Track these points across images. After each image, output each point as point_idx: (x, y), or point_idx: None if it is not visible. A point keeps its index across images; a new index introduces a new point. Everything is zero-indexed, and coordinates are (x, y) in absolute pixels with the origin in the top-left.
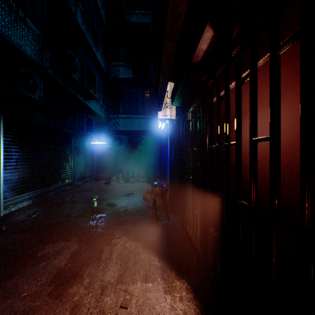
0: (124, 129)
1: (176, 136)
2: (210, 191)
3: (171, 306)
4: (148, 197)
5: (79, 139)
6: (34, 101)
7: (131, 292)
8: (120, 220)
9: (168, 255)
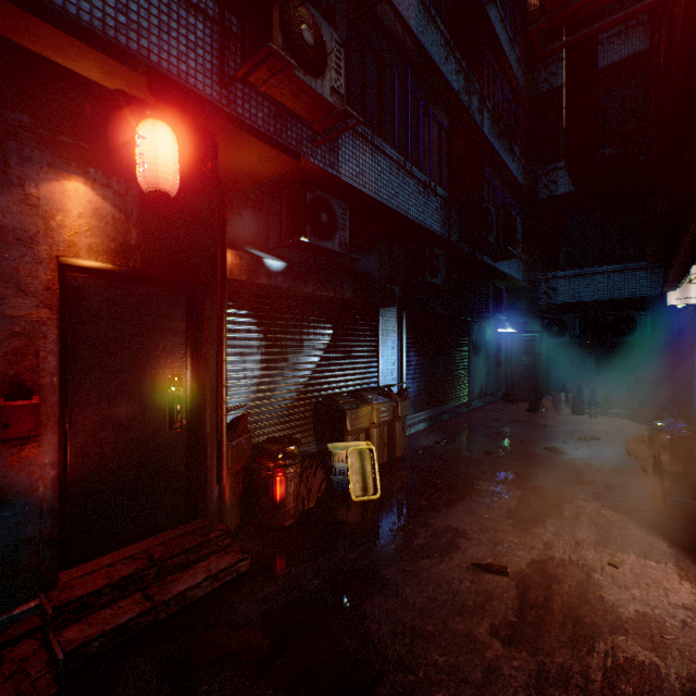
0: (570, 301)
1: None
2: None
3: (690, 592)
4: (638, 451)
5: (478, 326)
6: (434, 286)
7: (619, 558)
8: (580, 478)
9: (688, 546)
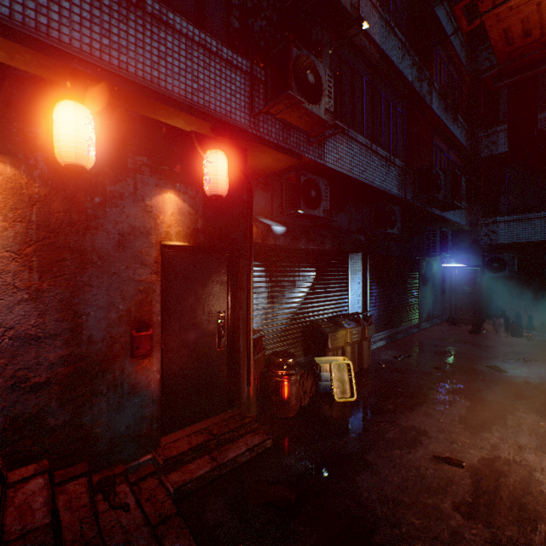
0: (509, 241)
1: None
2: None
3: None
4: None
5: (426, 262)
6: (392, 234)
7: None
8: (520, 394)
9: None
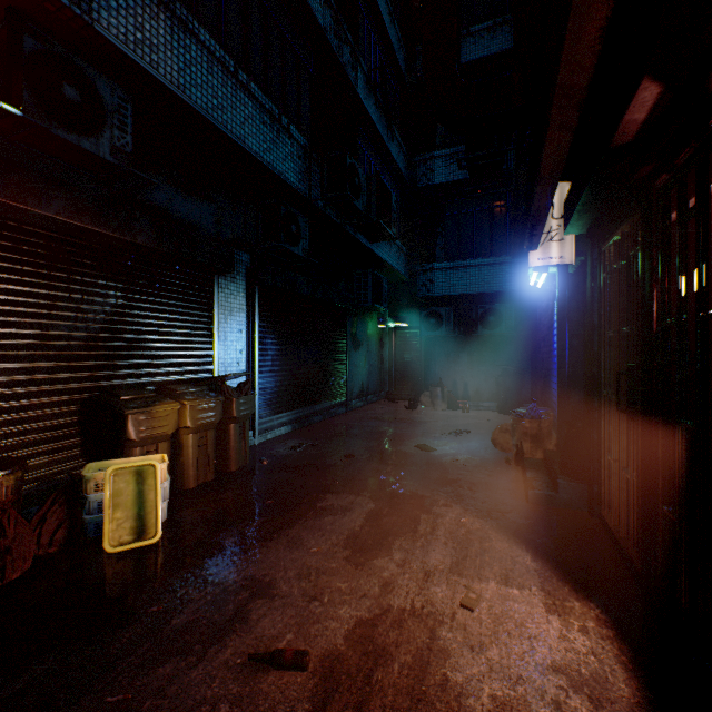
0: (446, 293)
1: (575, 302)
2: (663, 423)
3: (561, 634)
4: (503, 441)
5: (359, 318)
6: (296, 258)
7: (477, 591)
8: (445, 477)
9: (553, 554)
